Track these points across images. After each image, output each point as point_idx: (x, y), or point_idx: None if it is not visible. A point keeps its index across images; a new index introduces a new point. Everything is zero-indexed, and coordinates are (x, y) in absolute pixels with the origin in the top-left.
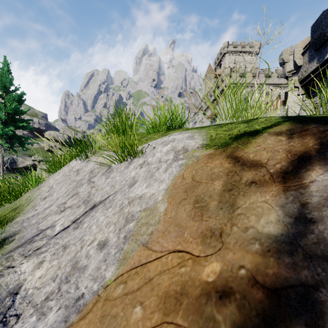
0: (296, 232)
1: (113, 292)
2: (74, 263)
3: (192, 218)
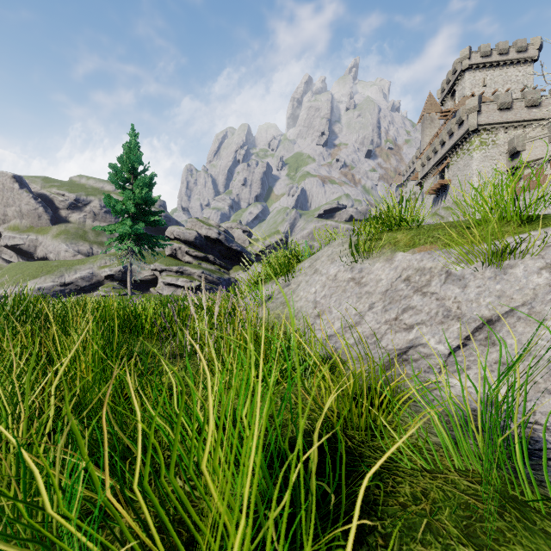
0: None
1: None
2: None
3: None
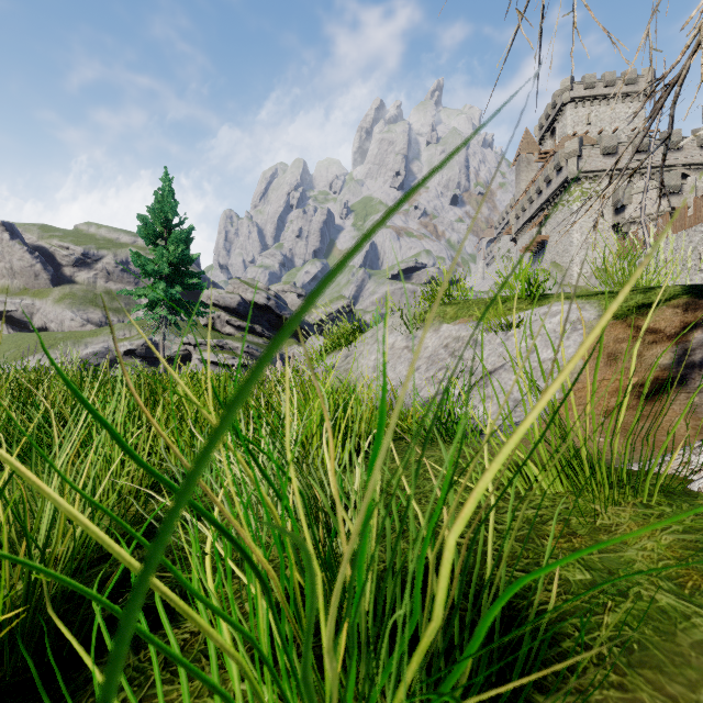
0: (680, 361)
1: (568, 399)
2: (513, 400)
3: (609, 365)
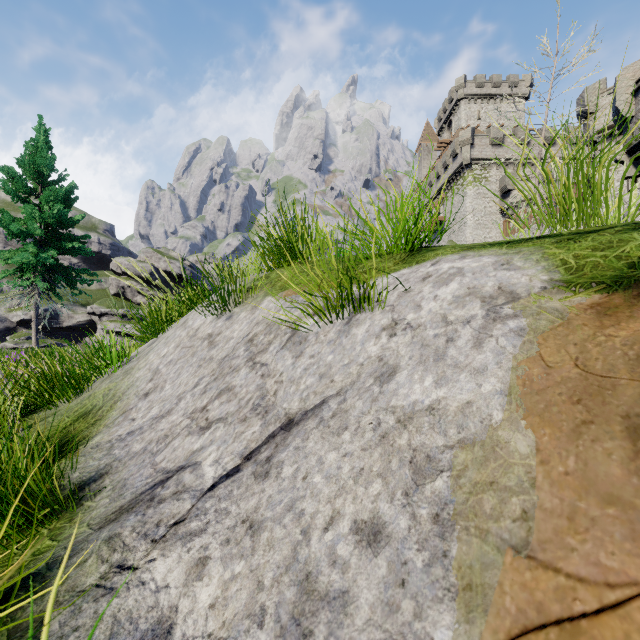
0: None
1: None
2: (302, 578)
3: None
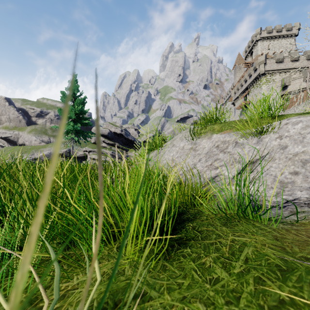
0: None
1: None
2: (279, 182)
3: None
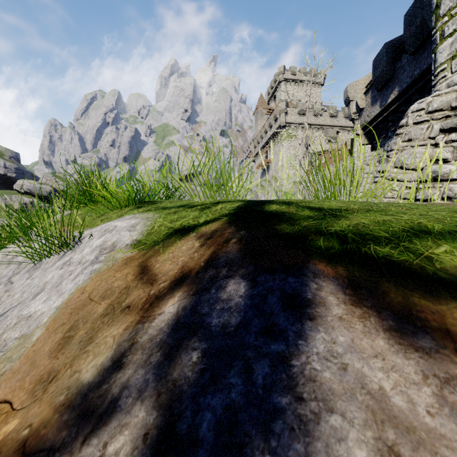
0: (100, 381)
1: None
2: None
3: (51, 353)
